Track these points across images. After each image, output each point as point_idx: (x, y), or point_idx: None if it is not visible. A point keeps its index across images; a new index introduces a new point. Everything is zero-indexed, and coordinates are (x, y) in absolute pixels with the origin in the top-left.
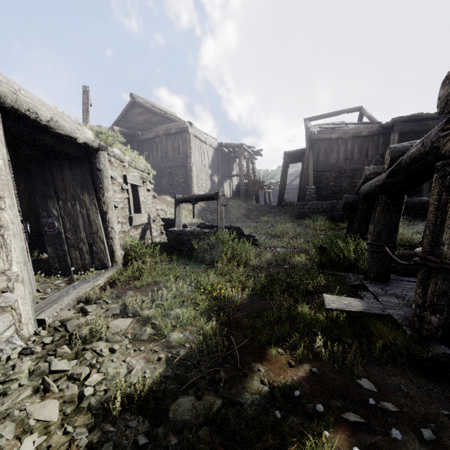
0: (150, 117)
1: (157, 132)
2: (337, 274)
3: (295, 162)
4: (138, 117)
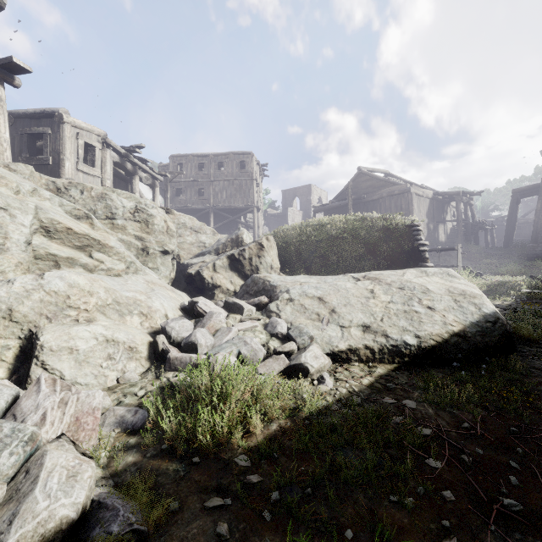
0: (374, 182)
1: (381, 194)
2: (538, 288)
3: (529, 195)
4: (364, 183)
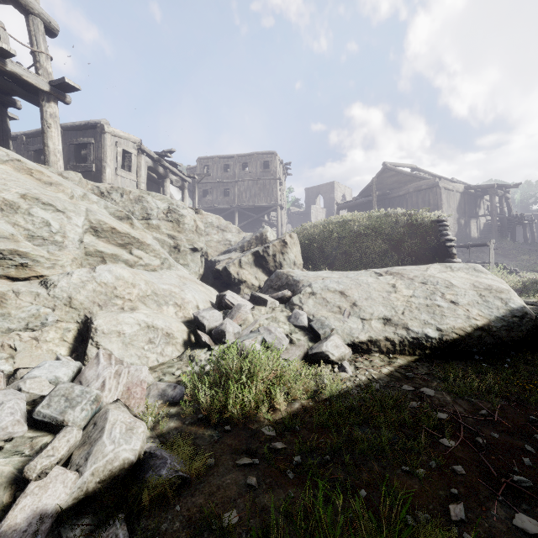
0: (400, 178)
1: (408, 190)
2: None
3: None
4: (389, 179)
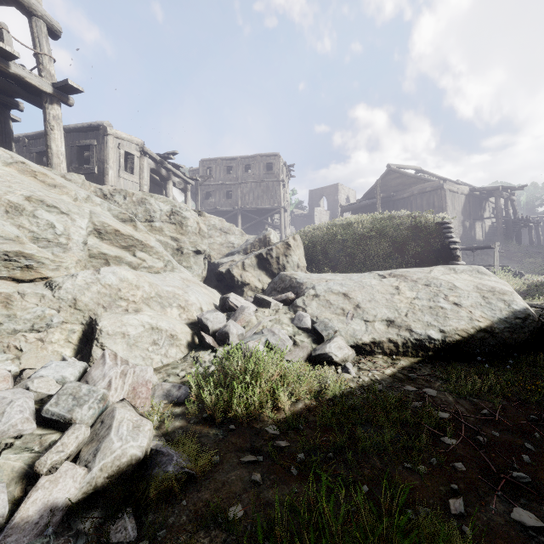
0: (405, 180)
1: (412, 192)
2: None
3: None
4: (393, 181)
